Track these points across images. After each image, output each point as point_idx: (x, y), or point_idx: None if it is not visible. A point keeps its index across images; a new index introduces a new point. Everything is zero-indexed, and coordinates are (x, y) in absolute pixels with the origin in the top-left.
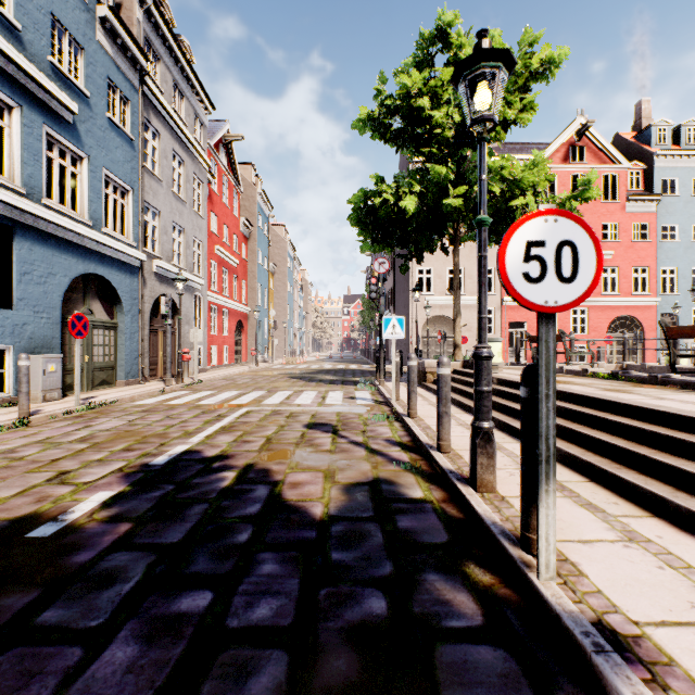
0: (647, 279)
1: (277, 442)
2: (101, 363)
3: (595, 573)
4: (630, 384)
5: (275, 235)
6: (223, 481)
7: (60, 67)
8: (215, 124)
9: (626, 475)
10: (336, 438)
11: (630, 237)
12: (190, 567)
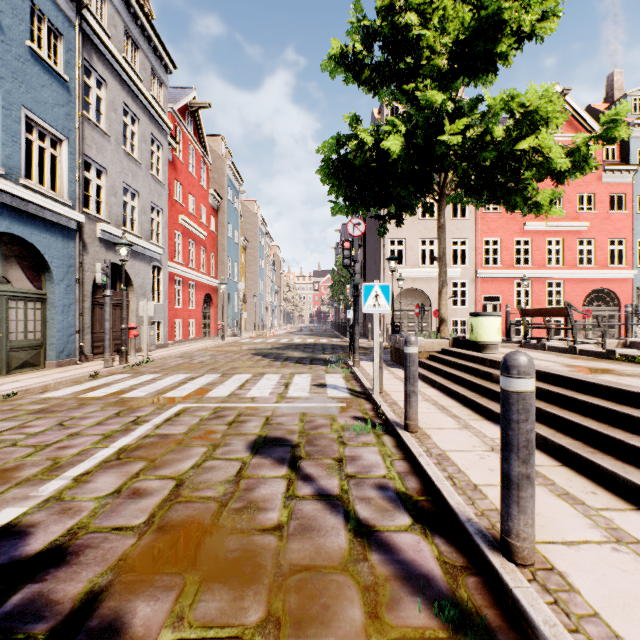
0: (623, 251)
1: (188, 496)
2: (22, 341)
3: None
4: None
5: (247, 210)
6: None
7: None
8: (181, 90)
9: None
10: (293, 481)
11: (606, 208)
12: None
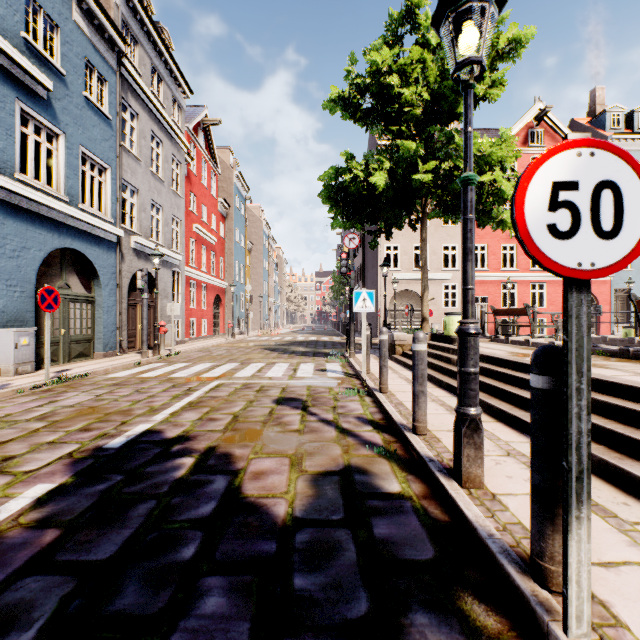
0: None
1: (244, 420)
2: (78, 336)
3: (637, 622)
4: (601, 358)
5: (251, 215)
6: (178, 470)
7: (34, 44)
8: (194, 109)
9: (632, 468)
10: (305, 415)
11: None
12: (114, 601)
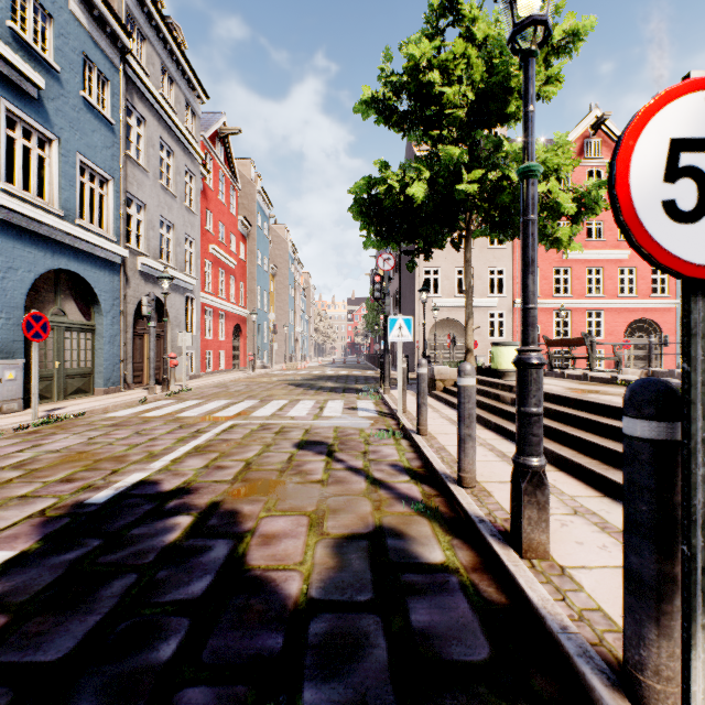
0: (666, 280)
1: (257, 468)
2: (75, 369)
3: None
4: None
5: (276, 235)
6: (171, 532)
7: (22, 35)
8: (210, 116)
9: None
10: (330, 462)
11: None
12: None
